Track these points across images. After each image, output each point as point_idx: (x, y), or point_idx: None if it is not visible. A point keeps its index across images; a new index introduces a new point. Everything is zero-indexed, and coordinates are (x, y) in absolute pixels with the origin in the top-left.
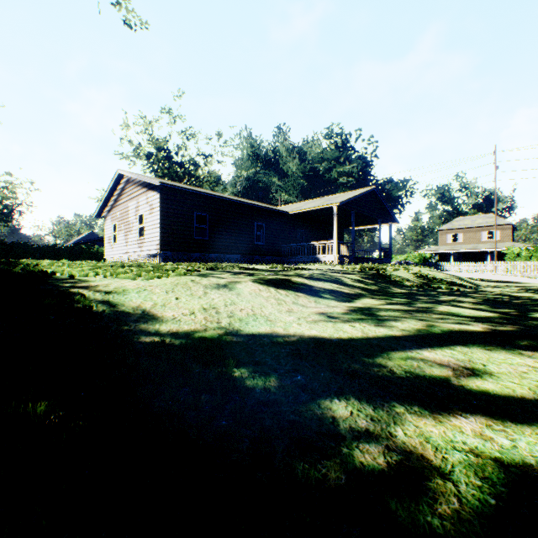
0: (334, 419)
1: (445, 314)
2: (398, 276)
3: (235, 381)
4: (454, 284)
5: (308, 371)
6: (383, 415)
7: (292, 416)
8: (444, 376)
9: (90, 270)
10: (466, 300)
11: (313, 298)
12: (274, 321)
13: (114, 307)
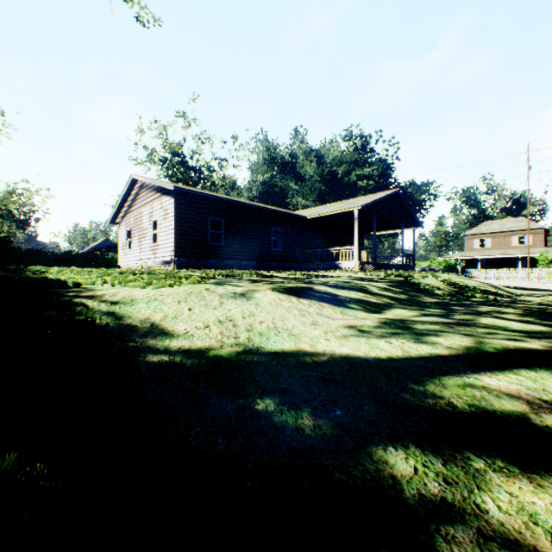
0: (394, 479)
1: (492, 328)
2: (426, 283)
3: (259, 417)
4: (489, 293)
5: (347, 404)
6: (459, 474)
7: (338, 474)
8: (519, 412)
9: (98, 277)
10: (508, 311)
11: (339, 308)
12: (298, 336)
13: (120, 319)
